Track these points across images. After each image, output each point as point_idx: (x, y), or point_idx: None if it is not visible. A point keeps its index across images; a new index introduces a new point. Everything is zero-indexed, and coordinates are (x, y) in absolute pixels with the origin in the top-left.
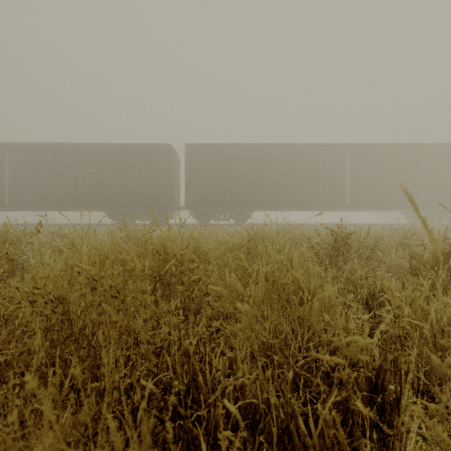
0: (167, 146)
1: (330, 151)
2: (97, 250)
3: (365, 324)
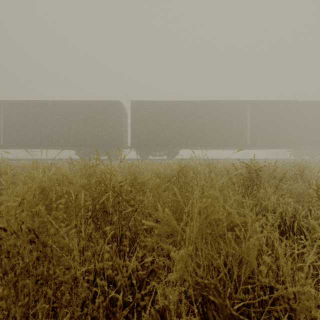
0: (118, 102)
1: (235, 106)
2: (42, 183)
3: (296, 258)
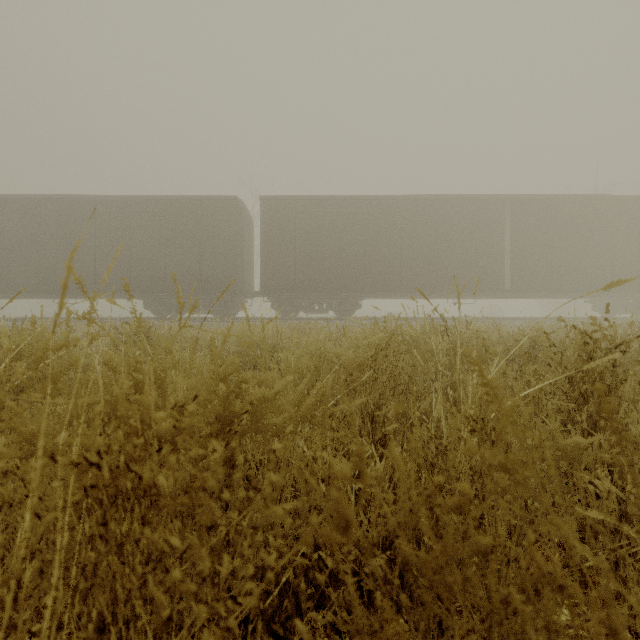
0: (233, 199)
1: (480, 206)
2: None
3: None
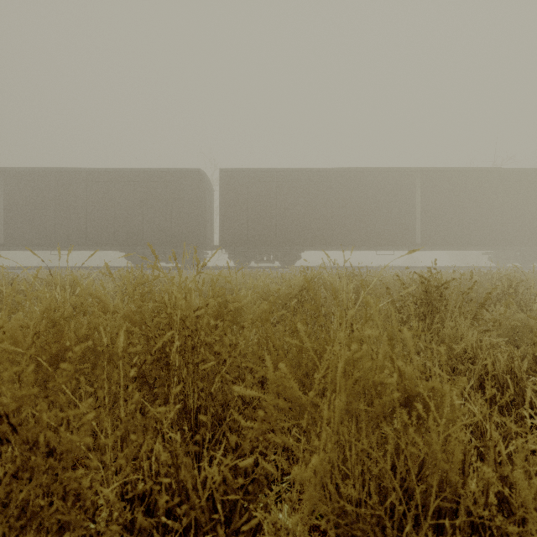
0: (197, 171)
1: (397, 177)
2: (50, 312)
3: (529, 457)
